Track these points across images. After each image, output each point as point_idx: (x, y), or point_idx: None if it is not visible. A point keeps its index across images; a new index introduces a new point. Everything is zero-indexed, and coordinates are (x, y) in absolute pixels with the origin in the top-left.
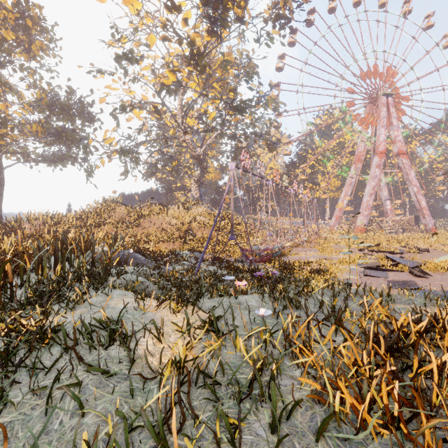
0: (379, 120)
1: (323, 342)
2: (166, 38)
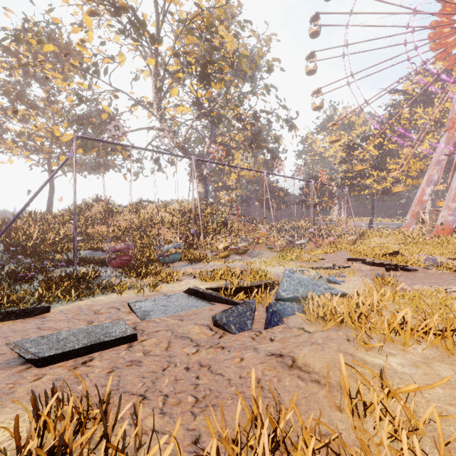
0: None
1: None
2: (94, 13)
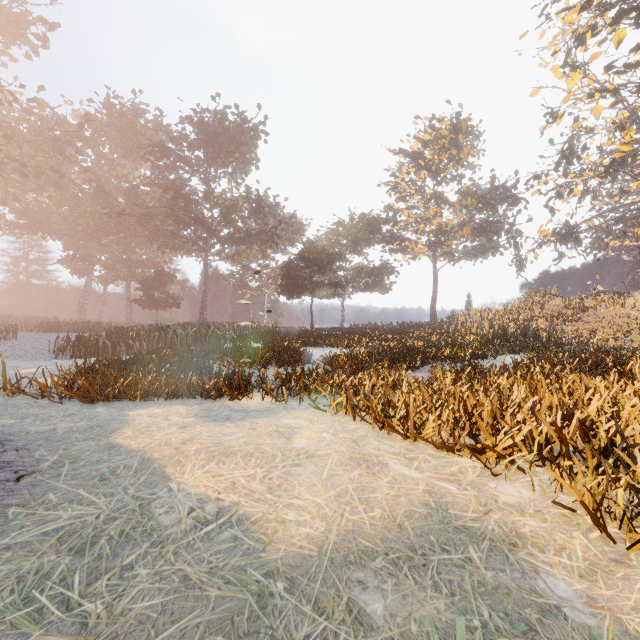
0: None
1: None
2: (617, 102)
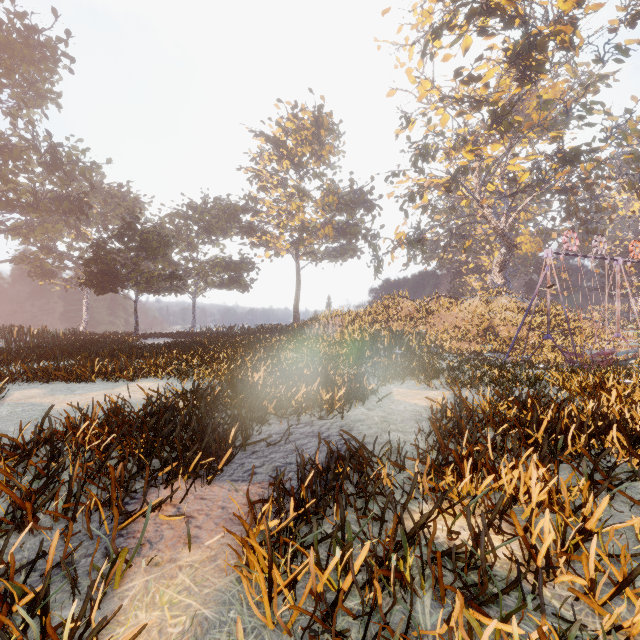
0: None
1: None
2: (461, 113)
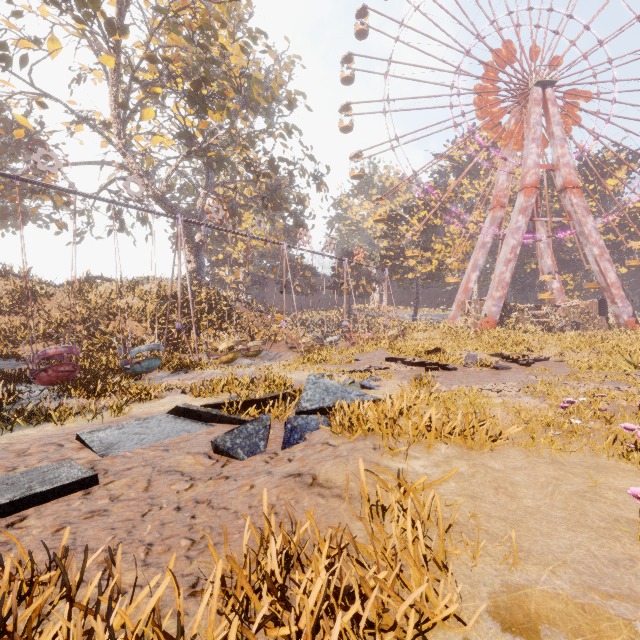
0: (528, 130)
1: None
2: None
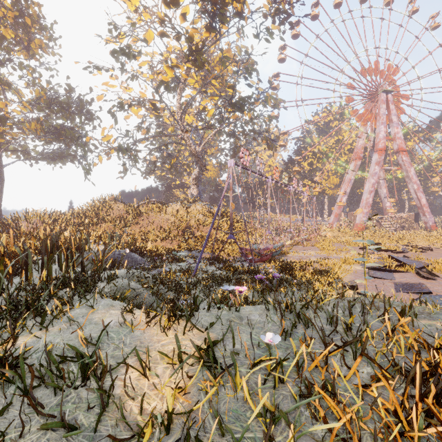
0: (379, 117)
1: (346, 378)
2: (164, 34)
